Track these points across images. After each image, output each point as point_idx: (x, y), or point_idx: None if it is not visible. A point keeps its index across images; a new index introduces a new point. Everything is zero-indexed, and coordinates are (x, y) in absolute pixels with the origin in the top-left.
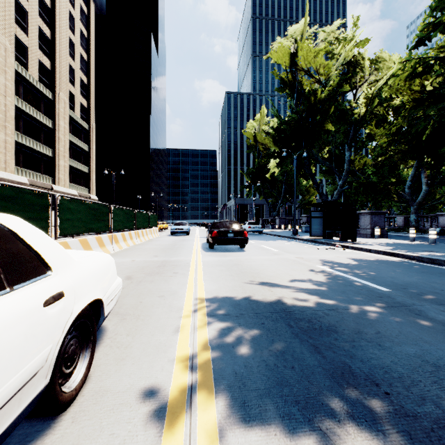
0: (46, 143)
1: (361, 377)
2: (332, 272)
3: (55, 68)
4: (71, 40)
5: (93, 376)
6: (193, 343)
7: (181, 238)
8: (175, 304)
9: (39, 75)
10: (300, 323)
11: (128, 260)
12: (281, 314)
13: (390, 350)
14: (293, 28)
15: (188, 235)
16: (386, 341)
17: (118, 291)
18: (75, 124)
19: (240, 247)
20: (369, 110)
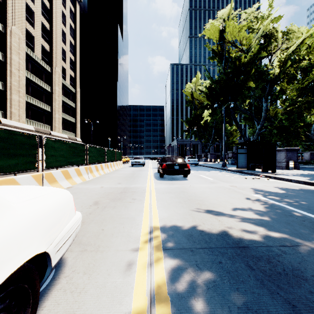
0: (47, 102)
1: None
2: (267, 201)
3: (52, 50)
4: (64, 31)
5: None
6: (150, 289)
7: (139, 169)
8: (133, 233)
9: (41, 55)
10: (259, 264)
11: (98, 186)
12: (236, 250)
13: None
14: (221, 12)
15: (143, 166)
16: None
17: (74, 229)
18: (66, 89)
19: (184, 177)
20: (282, 70)
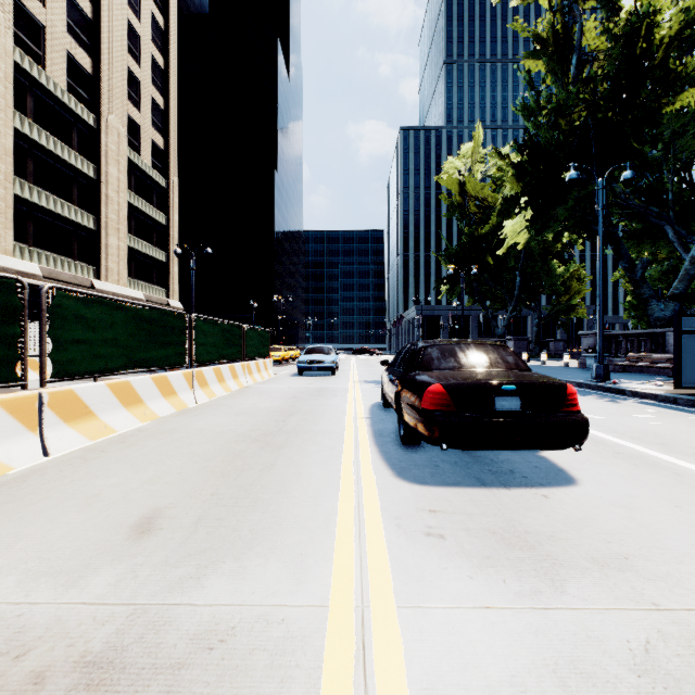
0: (84, 205)
1: None
2: None
3: (100, 71)
4: (134, 29)
5: None
6: None
7: (317, 385)
8: None
9: (69, 81)
10: None
11: None
12: None
13: None
14: None
15: (333, 374)
16: None
17: None
18: (141, 176)
19: None
20: None
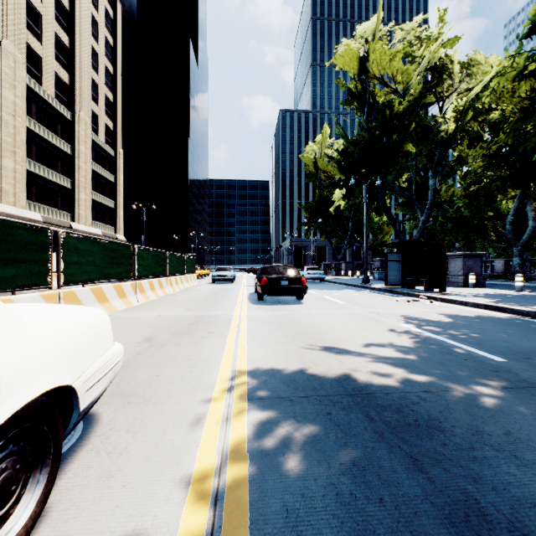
0: (64, 173)
1: (502, 526)
2: (421, 333)
3: (74, 82)
4: (94, 49)
5: (55, 511)
6: (223, 447)
7: (224, 287)
8: (204, 380)
9: (55, 91)
10: (384, 414)
11: (154, 315)
12: (355, 398)
13: (535, 467)
14: (362, 27)
15: (232, 283)
16: (526, 450)
17: (113, 366)
18: (98, 149)
19: (297, 299)
20: (460, 126)
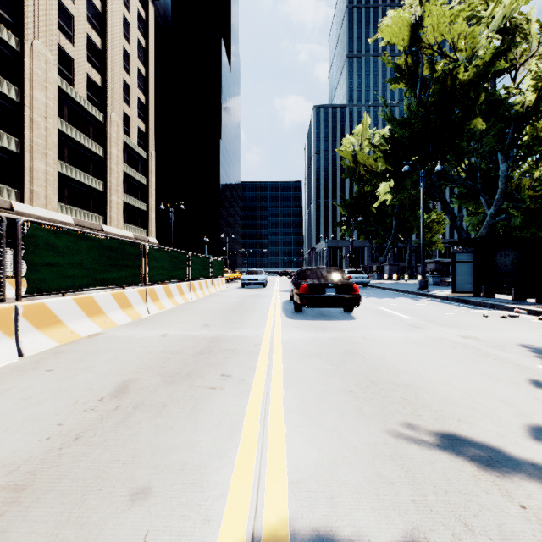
0: (96, 175)
1: None
2: None
3: (106, 84)
4: (126, 51)
5: None
6: None
7: (254, 293)
8: None
9: (87, 93)
10: None
11: (157, 334)
12: None
13: None
14: None
15: (264, 288)
16: None
17: None
18: (131, 152)
19: (345, 311)
20: None
